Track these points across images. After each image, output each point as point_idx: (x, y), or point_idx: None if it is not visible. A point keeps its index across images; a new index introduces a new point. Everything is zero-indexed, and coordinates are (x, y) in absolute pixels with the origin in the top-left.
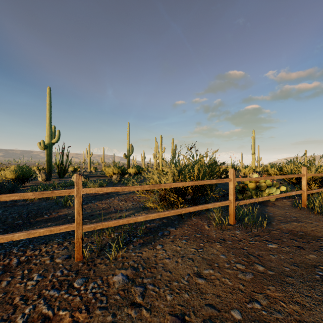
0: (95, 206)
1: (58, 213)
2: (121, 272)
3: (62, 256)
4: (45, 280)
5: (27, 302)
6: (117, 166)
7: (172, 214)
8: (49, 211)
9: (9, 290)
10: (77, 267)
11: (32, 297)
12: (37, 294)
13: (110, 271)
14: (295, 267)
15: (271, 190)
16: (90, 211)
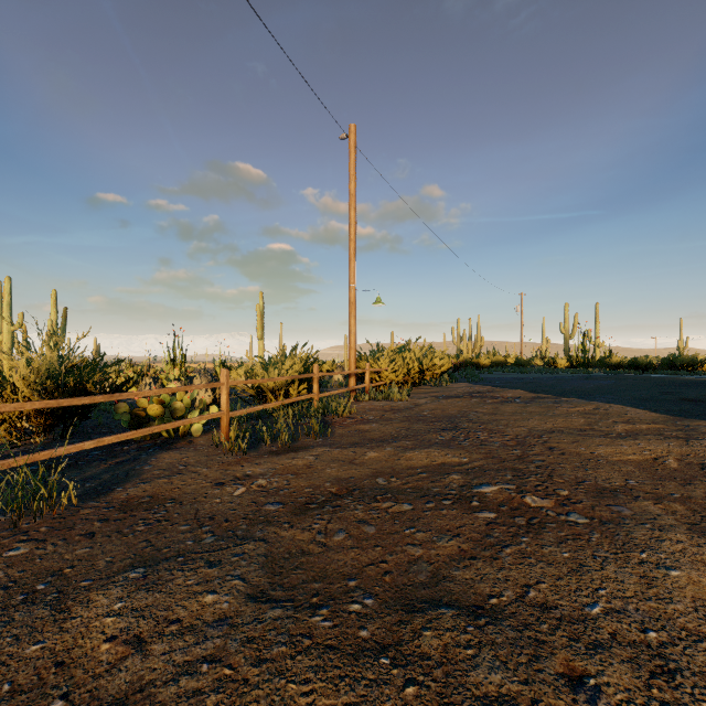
0: None
1: None
2: None
3: None
4: None
5: None
6: None
7: None
8: None
9: None
10: None
11: None
12: None
13: None
14: (1, 591)
15: (193, 414)
16: None
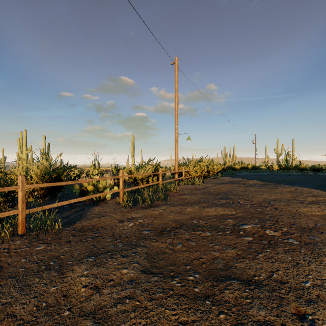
0: None
1: None
2: None
3: None
4: None
5: None
6: None
7: None
8: None
9: None
10: None
11: None
12: None
13: None
14: (36, 264)
15: (107, 190)
16: None
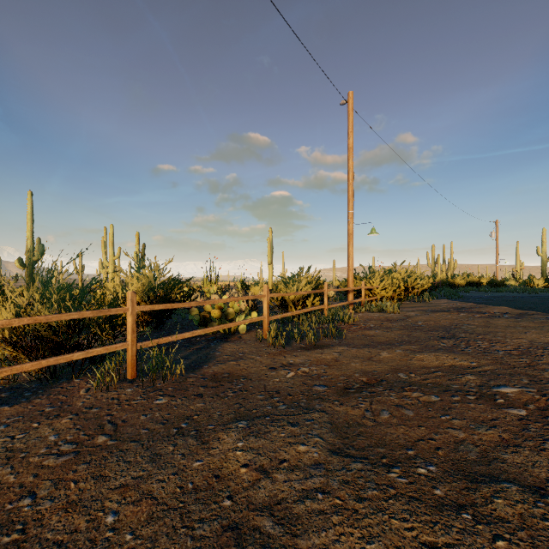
0: None
1: None
2: None
3: None
4: None
5: None
6: None
7: None
8: None
9: None
10: None
11: None
12: None
13: None
14: (161, 425)
15: (240, 317)
16: None
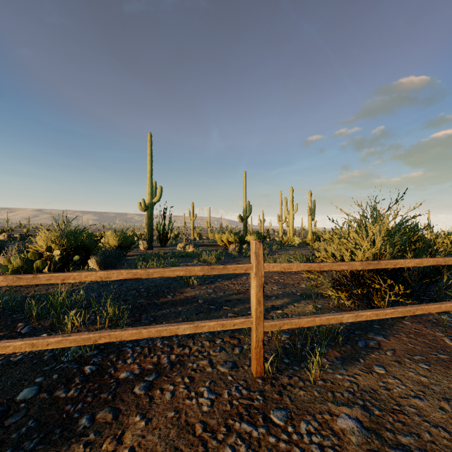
0: (225, 287)
1: (183, 293)
2: (344, 411)
3: (225, 361)
4: (221, 401)
5: (216, 437)
6: (233, 232)
7: (399, 314)
8: (171, 290)
9: (179, 407)
10: (257, 386)
11: (218, 428)
12: (222, 424)
13: (319, 405)
14: None
15: None
16: (223, 294)
